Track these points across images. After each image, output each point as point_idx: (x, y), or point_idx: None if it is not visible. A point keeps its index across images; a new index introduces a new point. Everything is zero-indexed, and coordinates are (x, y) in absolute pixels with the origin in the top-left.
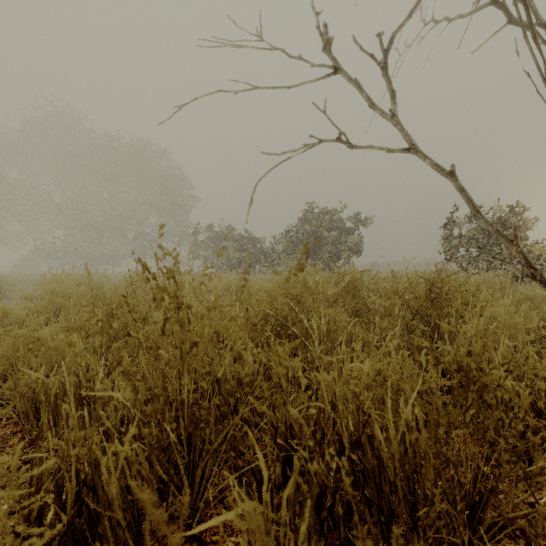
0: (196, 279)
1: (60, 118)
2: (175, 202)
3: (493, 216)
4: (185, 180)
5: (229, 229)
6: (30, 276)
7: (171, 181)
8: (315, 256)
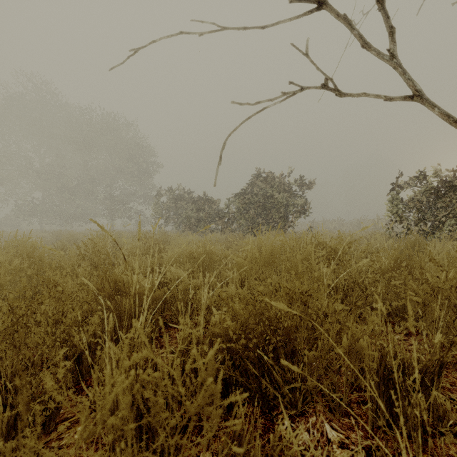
0: (157, 241)
1: (38, 93)
2: (140, 168)
3: (440, 180)
4: (149, 149)
5: (188, 192)
6: (5, 234)
7: (137, 149)
8: (266, 216)
